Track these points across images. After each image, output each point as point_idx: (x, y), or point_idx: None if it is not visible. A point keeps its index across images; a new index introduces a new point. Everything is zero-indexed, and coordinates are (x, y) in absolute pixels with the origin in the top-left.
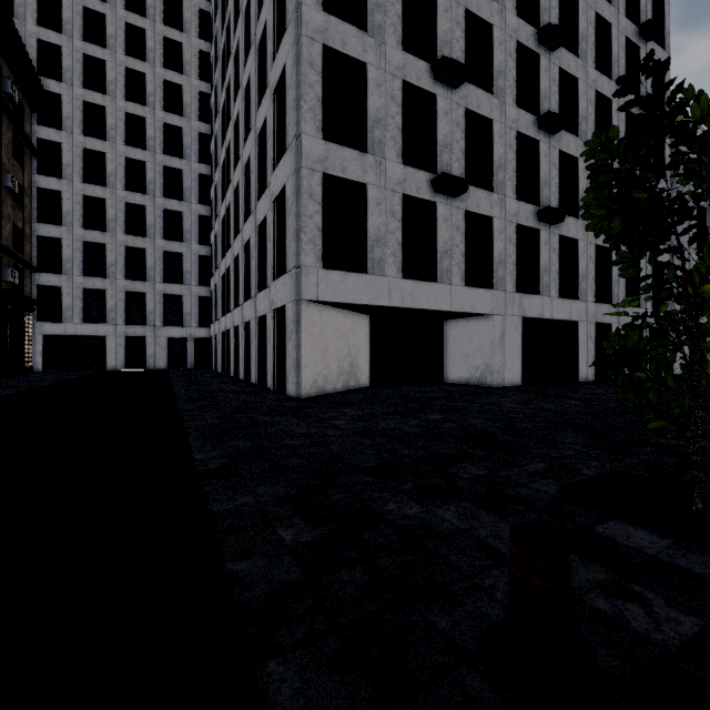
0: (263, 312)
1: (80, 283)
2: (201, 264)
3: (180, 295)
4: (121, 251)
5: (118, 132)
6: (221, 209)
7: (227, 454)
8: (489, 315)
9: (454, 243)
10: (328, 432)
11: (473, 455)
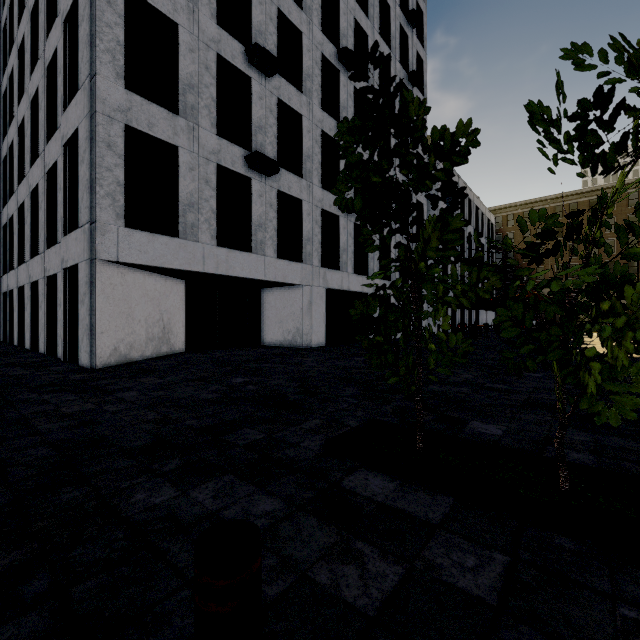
0: (53, 271)
1: None
2: None
3: None
4: None
5: None
6: (2, 146)
7: None
8: (299, 285)
9: (268, 218)
10: (108, 407)
11: (259, 418)
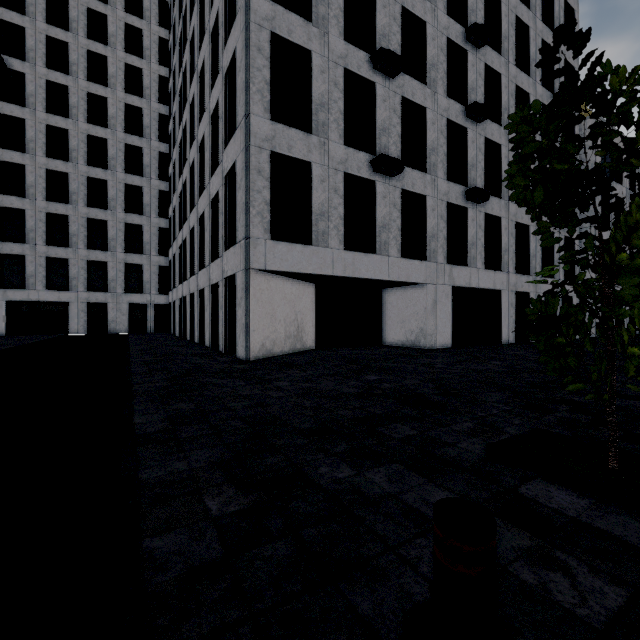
0: (216, 280)
1: (43, 252)
2: (160, 236)
3: (140, 264)
4: (83, 222)
5: (80, 110)
6: (178, 184)
7: (169, 417)
8: (423, 284)
9: (391, 218)
10: (271, 393)
11: (405, 415)
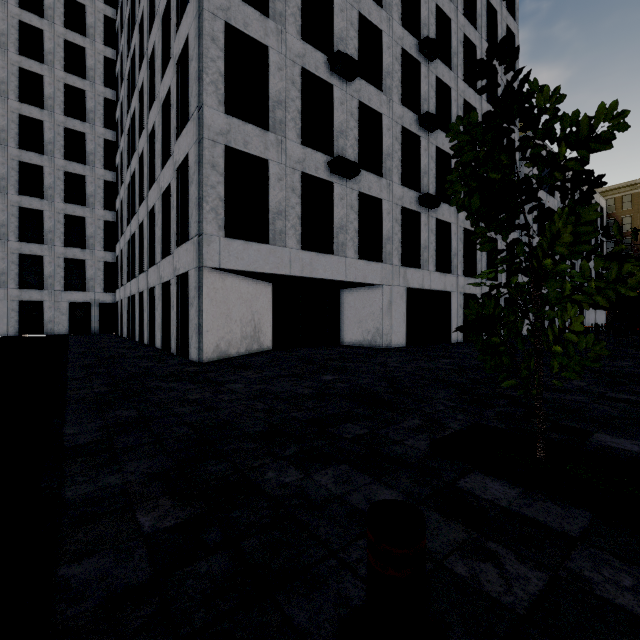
0: (167, 278)
1: None
2: (106, 229)
3: (83, 260)
4: (14, 211)
5: (10, 87)
6: (126, 175)
7: (106, 426)
8: (379, 285)
9: (348, 220)
10: (223, 396)
11: (357, 414)
